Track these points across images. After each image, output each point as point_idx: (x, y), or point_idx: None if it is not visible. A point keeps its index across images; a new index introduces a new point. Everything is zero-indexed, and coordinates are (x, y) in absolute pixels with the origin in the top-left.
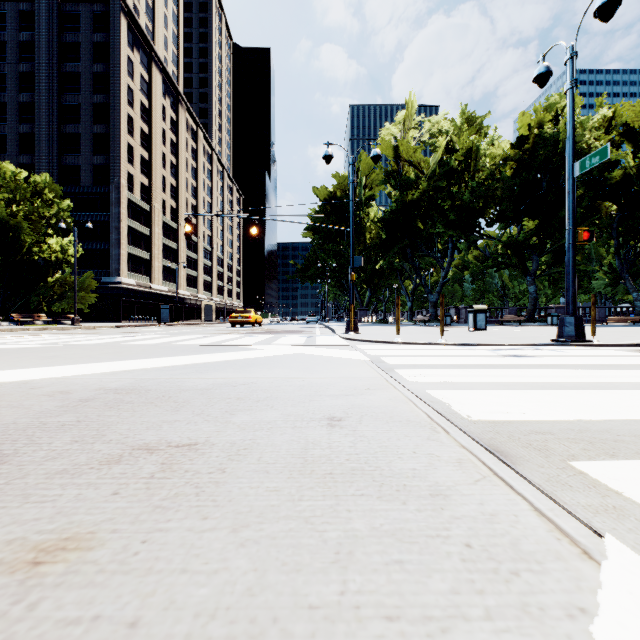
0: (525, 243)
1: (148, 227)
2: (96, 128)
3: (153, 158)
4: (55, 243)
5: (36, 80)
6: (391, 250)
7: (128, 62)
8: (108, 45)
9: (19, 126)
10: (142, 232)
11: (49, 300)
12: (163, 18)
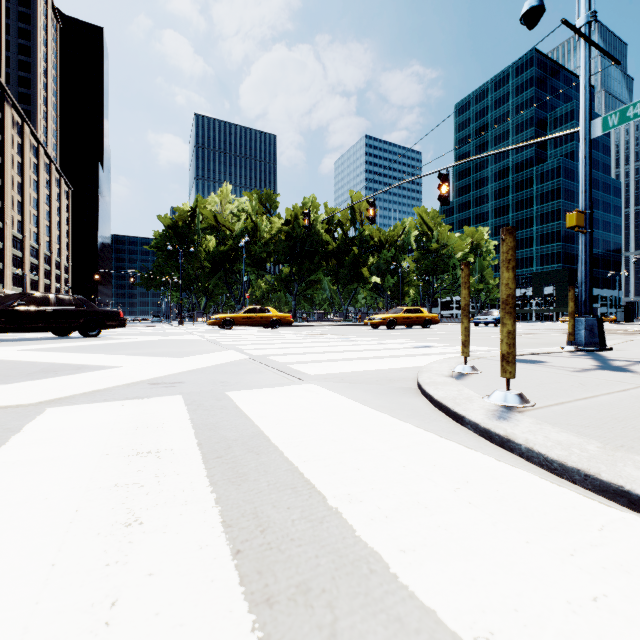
0: (286, 279)
1: None
2: None
3: None
4: None
5: None
6: (214, 276)
7: None
8: None
9: None
10: None
11: None
12: None
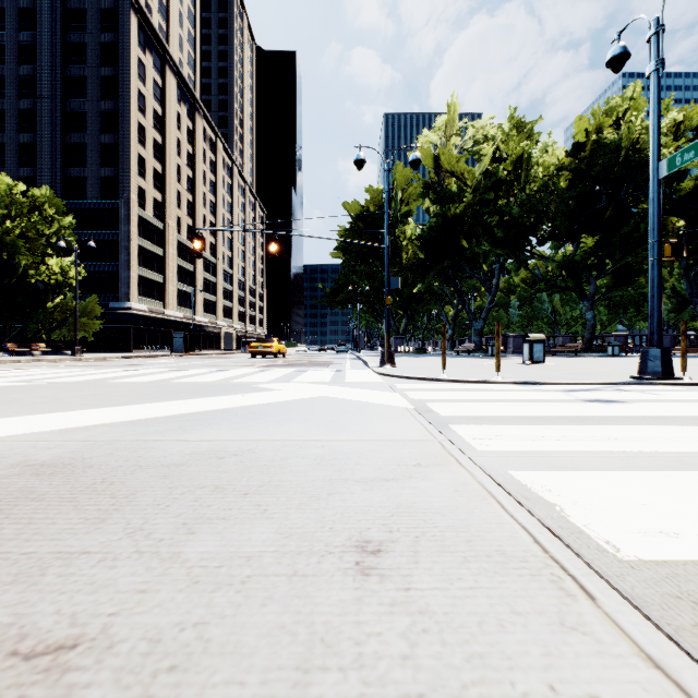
0: (582, 263)
1: (161, 247)
2: (104, 138)
3: (167, 171)
4: (55, 264)
5: (38, 85)
6: (431, 271)
7: (139, 65)
8: (117, 46)
9: (19, 136)
10: (155, 252)
11: (48, 328)
12: (178, 17)
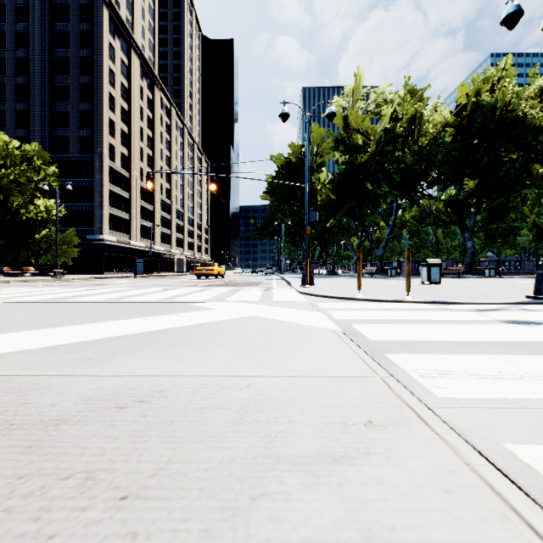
0: (464, 202)
1: (128, 191)
2: (82, 105)
3: (132, 132)
4: (42, 204)
5: (31, 64)
6: (340, 209)
7: (110, 48)
8: (92, 33)
9: (16, 104)
10: (122, 196)
11: (36, 255)
12: (141, 11)
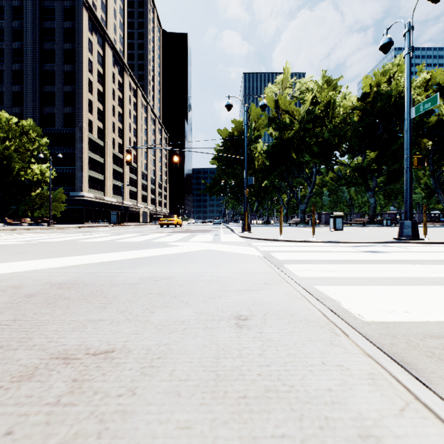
0: (368, 168)
1: (102, 157)
2: (66, 88)
3: (106, 109)
4: (36, 168)
5: (24, 54)
6: (273, 173)
7: (88, 42)
8: (74, 30)
9: (12, 87)
10: (98, 161)
11: (32, 208)
12: (113, 11)
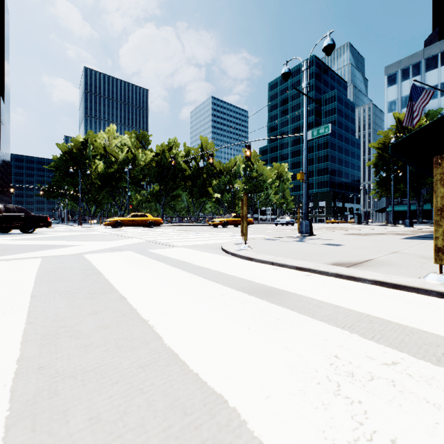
0: (157, 194)
1: None
2: None
3: None
4: None
5: None
6: (103, 191)
7: None
8: None
9: None
10: None
11: None
12: None
